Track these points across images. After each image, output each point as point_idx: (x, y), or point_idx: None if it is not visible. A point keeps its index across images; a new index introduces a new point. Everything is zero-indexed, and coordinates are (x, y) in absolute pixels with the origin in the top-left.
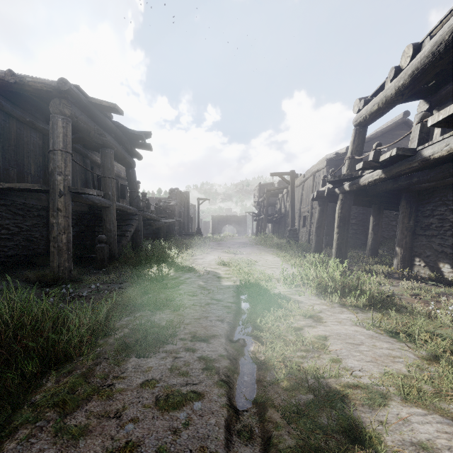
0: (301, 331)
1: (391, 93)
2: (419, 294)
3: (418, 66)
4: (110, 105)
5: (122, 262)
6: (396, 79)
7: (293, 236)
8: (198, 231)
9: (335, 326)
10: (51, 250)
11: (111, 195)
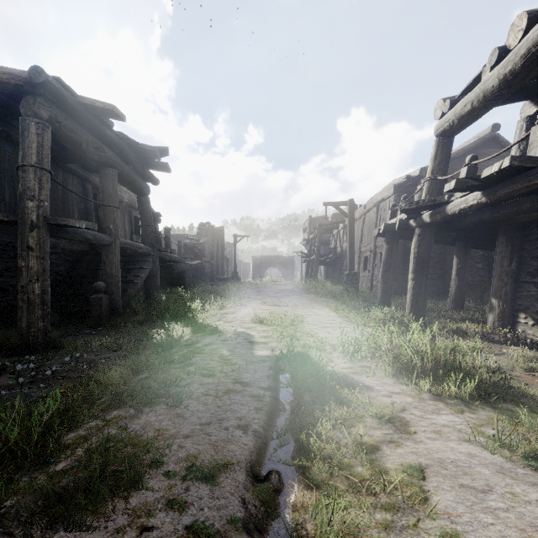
0: (377, 454)
1: (493, 84)
2: (537, 369)
3: (537, 39)
4: (106, 106)
5: (127, 318)
6: (500, 64)
7: (352, 282)
8: (235, 275)
9: (434, 443)
10: (18, 305)
11: (113, 228)
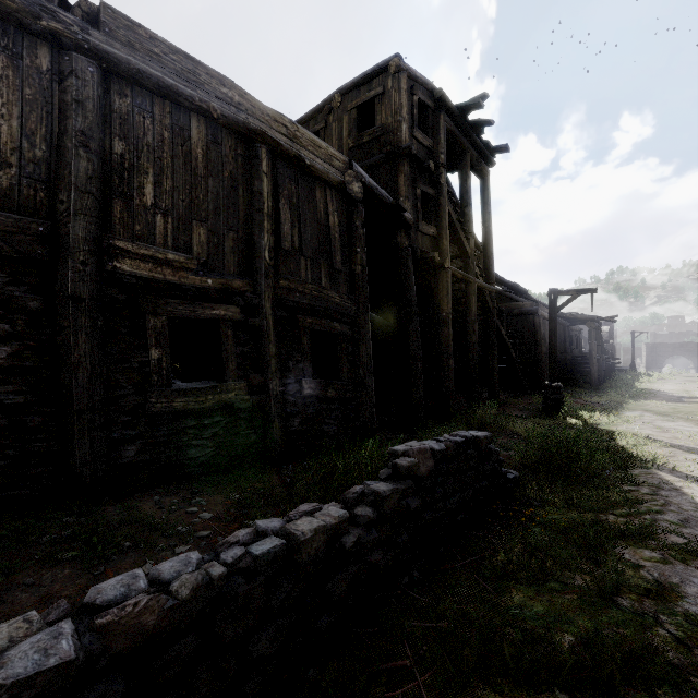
0: None
1: None
2: None
3: None
4: (610, 319)
5: (608, 386)
6: None
7: None
8: (632, 366)
9: None
10: (591, 378)
11: (600, 353)
